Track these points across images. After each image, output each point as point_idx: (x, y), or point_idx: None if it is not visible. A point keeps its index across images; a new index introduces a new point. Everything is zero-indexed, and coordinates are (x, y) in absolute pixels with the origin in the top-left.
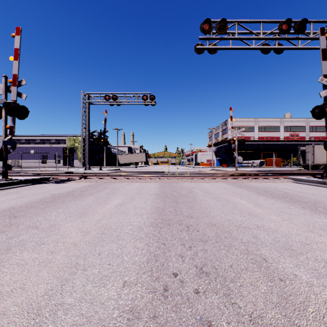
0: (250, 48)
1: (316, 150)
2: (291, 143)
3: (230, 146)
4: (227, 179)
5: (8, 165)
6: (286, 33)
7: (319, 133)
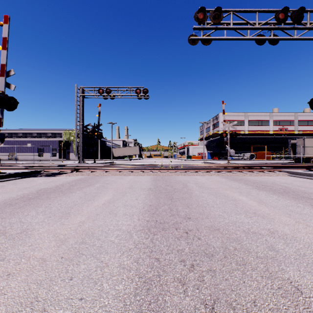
0: (245, 38)
1: (307, 143)
2: (280, 137)
3: (221, 140)
4: (221, 172)
5: None
6: (283, 23)
7: (307, 127)
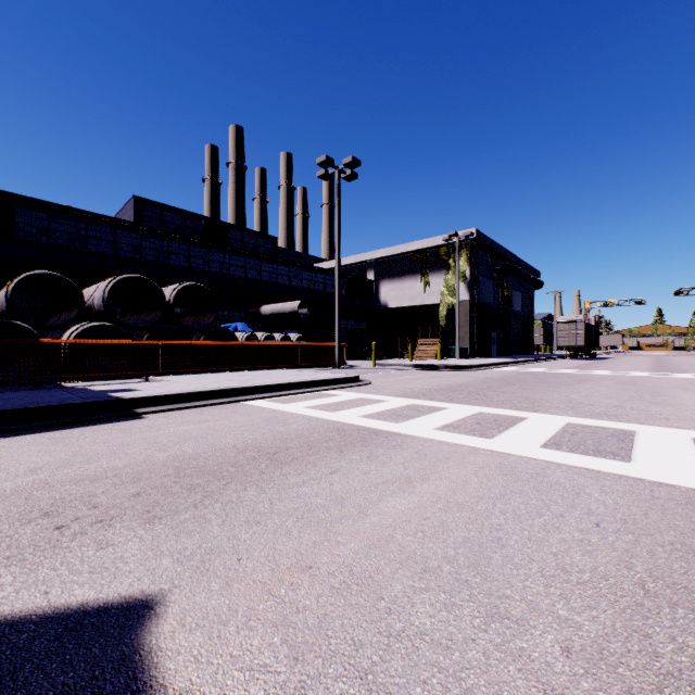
0: None
1: None
2: None
3: None
4: (694, 355)
5: None
6: None
7: None
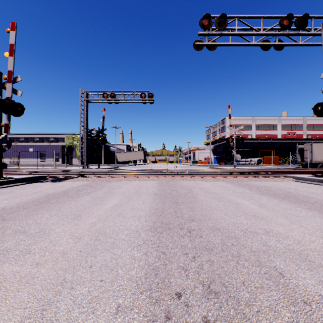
0: (250, 44)
1: (314, 148)
2: (288, 142)
3: (228, 145)
4: (226, 177)
5: (3, 163)
6: (287, 29)
7: (316, 131)
